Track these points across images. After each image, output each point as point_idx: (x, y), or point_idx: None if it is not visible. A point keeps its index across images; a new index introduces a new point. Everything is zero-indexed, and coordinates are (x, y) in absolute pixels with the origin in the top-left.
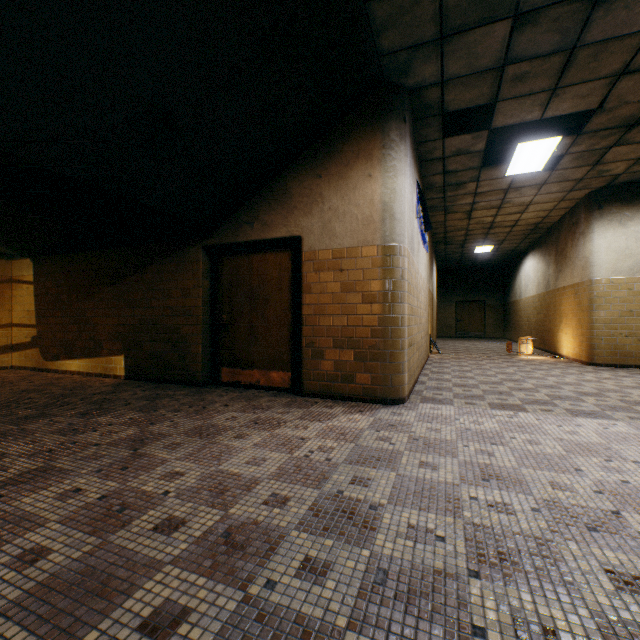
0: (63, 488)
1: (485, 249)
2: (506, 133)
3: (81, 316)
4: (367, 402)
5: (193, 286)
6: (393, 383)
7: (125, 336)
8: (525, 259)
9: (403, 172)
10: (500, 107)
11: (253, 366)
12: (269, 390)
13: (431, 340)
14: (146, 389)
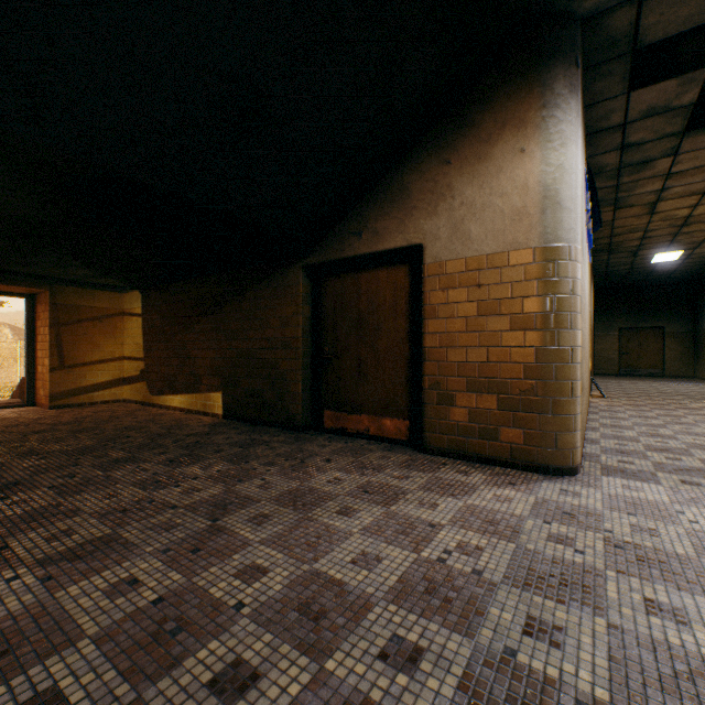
0: (118, 575)
1: (669, 256)
2: None
3: (182, 349)
4: (517, 469)
5: (292, 313)
6: (559, 445)
7: (223, 371)
8: None
9: (574, 139)
10: None
11: (361, 410)
12: (380, 441)
13: (591, 379)
14: (241, 432)
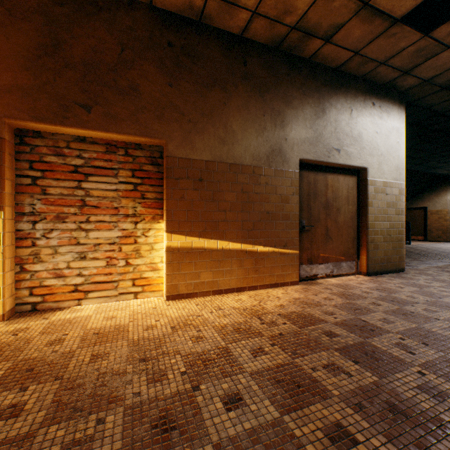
0: None
1: None
2: None
3: None
4: (444, 242)
5: None
6: None
7: None
8: None
9: None
10: None
11: (412, 235)
12: (417, 240)
13: None
14: None
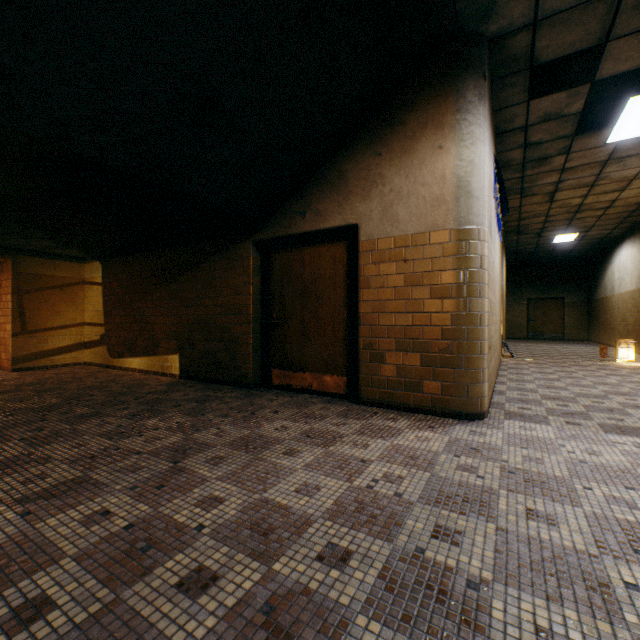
0: (92, 508)
1: (567, 238)
2: (610, 88)
3: (141, 315)
4: (437, 415)
5: (243, 283)
6: (470, 394)
7: (180, 335)
8: (619, 248)
9: (482, 139)
10: (611, 49)
11: (305, 369)
12: (322, 395)
13: (502, 342)
14: (197, 389)
